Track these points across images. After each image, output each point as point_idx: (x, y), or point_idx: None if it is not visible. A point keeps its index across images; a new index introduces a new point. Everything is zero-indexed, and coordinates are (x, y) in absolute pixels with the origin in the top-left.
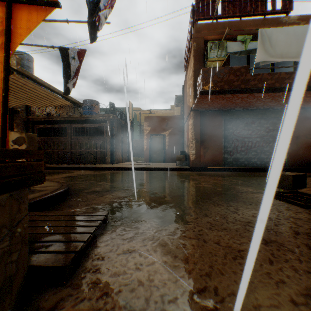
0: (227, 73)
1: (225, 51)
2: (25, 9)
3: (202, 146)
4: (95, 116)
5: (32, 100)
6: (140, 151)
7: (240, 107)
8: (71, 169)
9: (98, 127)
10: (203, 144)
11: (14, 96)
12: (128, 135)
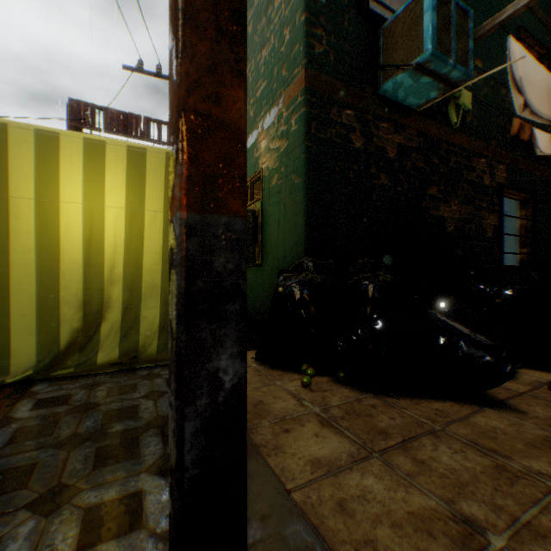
0: None
1: None
2: None
3: None
4: None
5: None
6: None
7: None
8: None
9: None
10: None
11: None
12: None
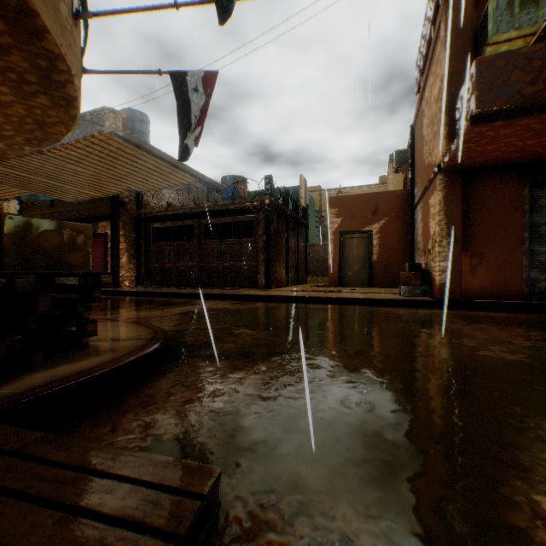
0: None
1: (540, 8)
2: None
3: (465, 252)
4: (239, 203)
5: (136, 180)
6: (320, 266)
7: None
8: (197, 297)
9: (245, 223)
10: (468, 246)
11: (109, 174)
12: (297, 236)
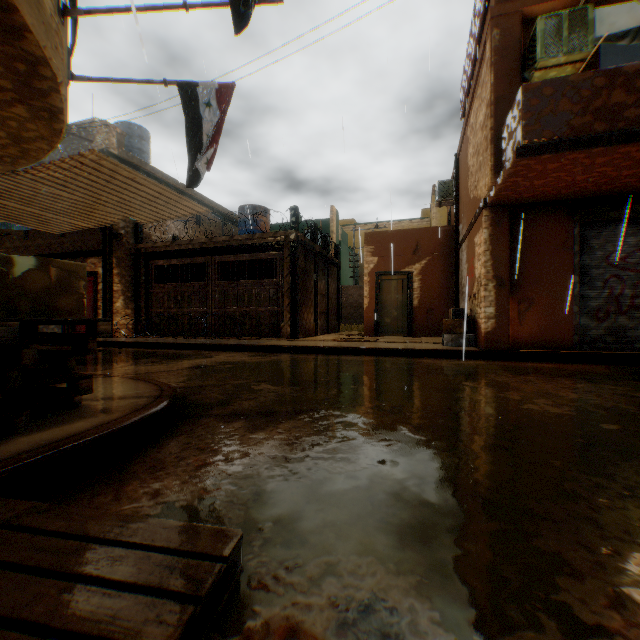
0: (600, 87)
1: (590, 33)
2: None
3: (513, 296)
4: (259, 238)
5: (135, 208)
6: (354, 312)
7: (633, 186)
8: (209, 348)
9: (267, 261)
10: (516, 290)
11: (101, 201)
12: (327, 277)
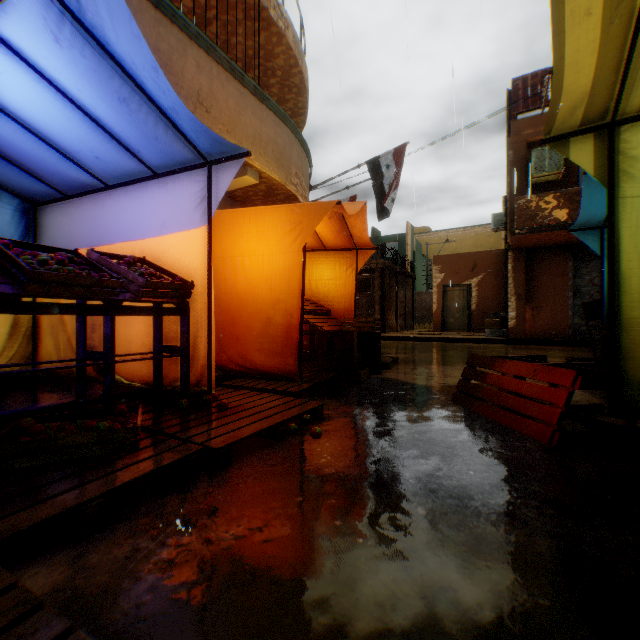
0: (556, 199)
1: (561, 159)
2: (363, 251)
3: (529, 305)
4: None
5: None
6: (426, 313)
7: None
8: None
9: None
10: (530, 301)
11: None
12: (405, 288)
